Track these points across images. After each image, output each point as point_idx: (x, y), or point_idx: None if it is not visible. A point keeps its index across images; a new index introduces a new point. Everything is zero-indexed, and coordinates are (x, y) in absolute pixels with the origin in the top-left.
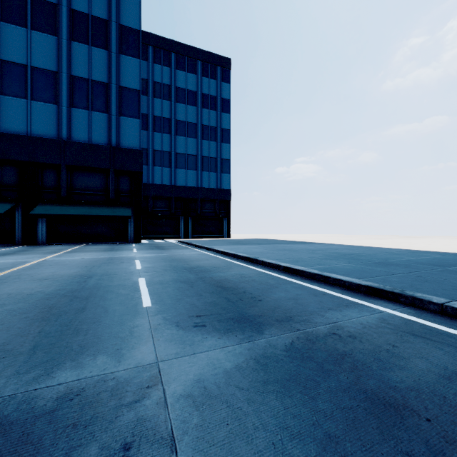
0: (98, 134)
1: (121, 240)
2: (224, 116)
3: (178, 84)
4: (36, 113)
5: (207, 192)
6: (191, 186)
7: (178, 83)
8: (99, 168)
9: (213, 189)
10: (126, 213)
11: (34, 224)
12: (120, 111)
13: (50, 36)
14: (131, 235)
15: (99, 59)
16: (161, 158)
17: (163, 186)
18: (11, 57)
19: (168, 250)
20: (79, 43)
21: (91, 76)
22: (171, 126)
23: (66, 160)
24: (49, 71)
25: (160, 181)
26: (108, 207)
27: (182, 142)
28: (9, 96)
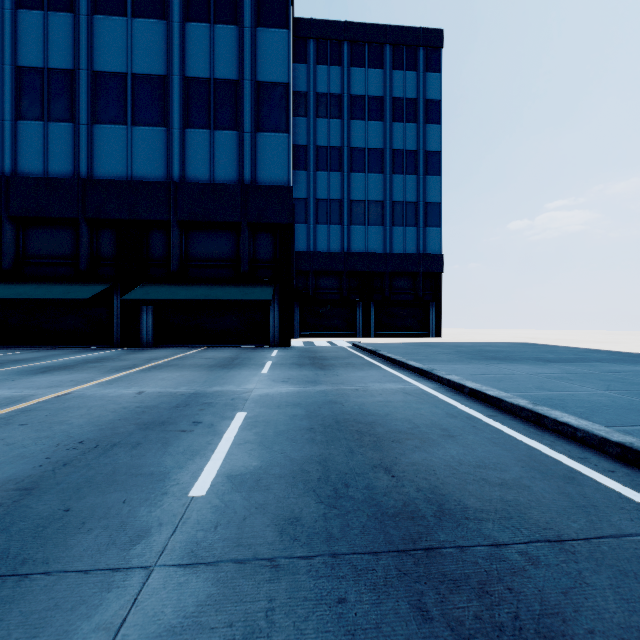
0: (224, 167)
1: (259, 342)
2: (430, 129)
3: (353, 90)
4: (138, 145)
5: (401, 260)
6: (374, 252)
7: (354, 88)
8: (225, 222)
9: (410, 255)
10: (263, 295)
11: (136, 315)
12: (257, 124)
13: (157, 21)
14: (274, 334)
15: (225, 43)
16: (326, 210)
17: (330, 255)
18: (107, 65)
19: (330, 373)
20: (197, 24)
21: (214, 73)
22: (343, 158)
23: (177, 213)
24: (156, 77)
25: (325, 246)
26: (238, 286)
27: (360, 182)
28: (105, 123)
